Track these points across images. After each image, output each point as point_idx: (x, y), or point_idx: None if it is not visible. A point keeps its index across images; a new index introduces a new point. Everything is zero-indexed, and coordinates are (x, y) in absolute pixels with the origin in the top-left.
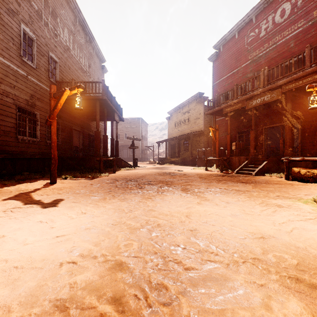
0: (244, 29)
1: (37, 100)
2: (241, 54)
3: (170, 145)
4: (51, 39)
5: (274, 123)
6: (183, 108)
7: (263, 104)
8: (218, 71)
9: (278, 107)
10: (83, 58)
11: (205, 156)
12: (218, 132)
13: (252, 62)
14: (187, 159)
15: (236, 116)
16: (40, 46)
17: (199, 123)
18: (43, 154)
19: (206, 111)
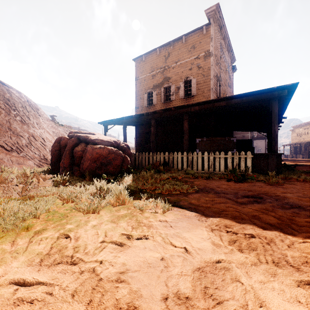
0: None
1: None
2: None
3: (293, 147)
4: None
5: None
6: (303, 126)
7: None
8: None
9: None
10: None
11: None
12: None
13: None
14: (306, 155)
15: None
16: None
17: None
18: None
19: None
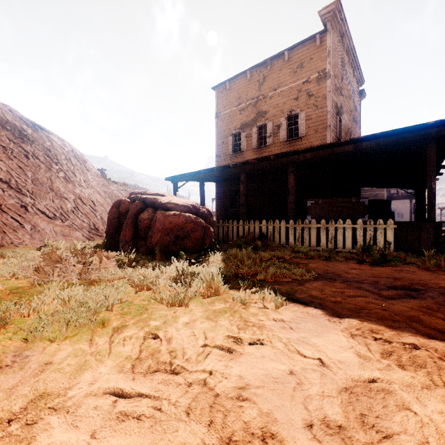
0: None
1: None
2: None
3: None
4: None
5: None
6: None
7: None
8: None
9: None
10: None
11: None
12: None
13: None
14: None
15: None
16: None
17: None
18: None
19: None
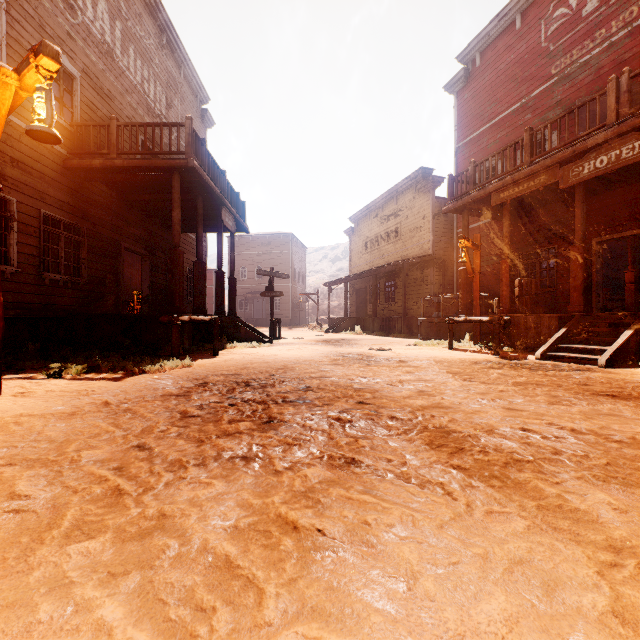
0: (538, 3)
1: (12, 165)
2: (530, 66)
3: (355, 290)
4: (56, 14)
5: (626, 229)
6: (384, 206)
7: (597, 181)
8: (469, 114)
9: (638, 187)
10: (152, 83)
11: (442, 314)
12: (479, 251)
13: (562, 80)
14: (396, 321)
15: (517, 217)
16: (20, 24)
17: (422, 238)
18: (32, 308)
19: (438, 210)
